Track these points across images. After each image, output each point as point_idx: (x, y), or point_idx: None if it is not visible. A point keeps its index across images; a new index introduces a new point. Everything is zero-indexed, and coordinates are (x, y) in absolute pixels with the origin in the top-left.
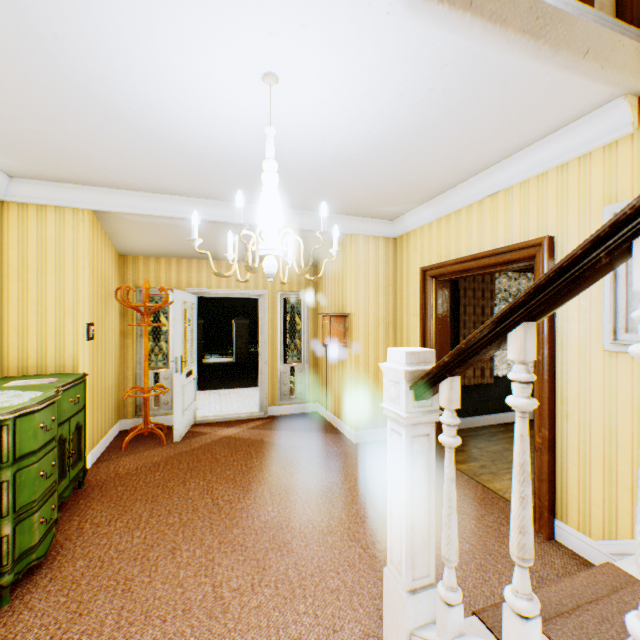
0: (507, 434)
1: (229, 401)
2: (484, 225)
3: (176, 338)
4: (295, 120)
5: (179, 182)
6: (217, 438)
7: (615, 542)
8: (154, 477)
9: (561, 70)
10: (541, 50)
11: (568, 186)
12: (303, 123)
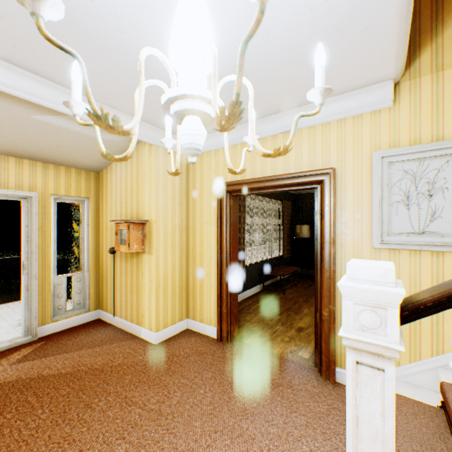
0: (256, 305)
1: None
2: None
3: None
4: None
5: None
6: None
7: None
8: None
9: (396, 37)
10: (405, 9)
11: (346, 135)
12: None
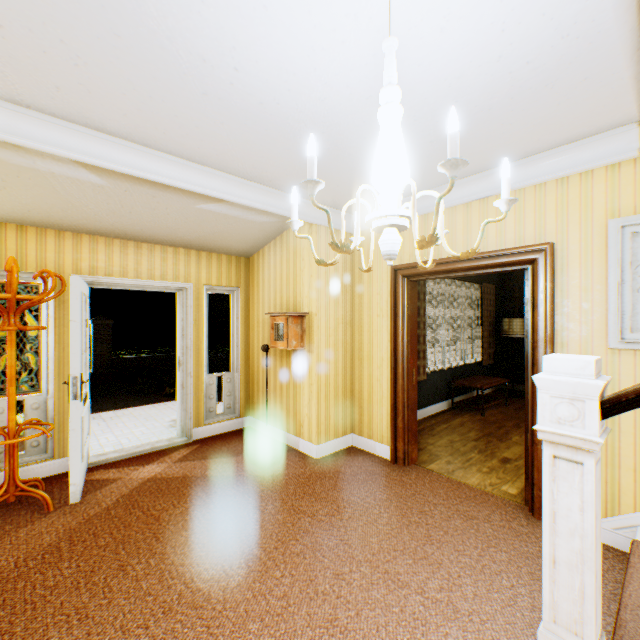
0: (441, 426)
1: (124, 427)
2: (472, 227)
3: (74, 348)
4: (364, 53)
5: (118, 108)
6: (137, 484)
7: (618, 518)
8: (61, 574)
9: (631, 80)
10: (638, 51)
11: (569, 198)
12: (369, 61)
